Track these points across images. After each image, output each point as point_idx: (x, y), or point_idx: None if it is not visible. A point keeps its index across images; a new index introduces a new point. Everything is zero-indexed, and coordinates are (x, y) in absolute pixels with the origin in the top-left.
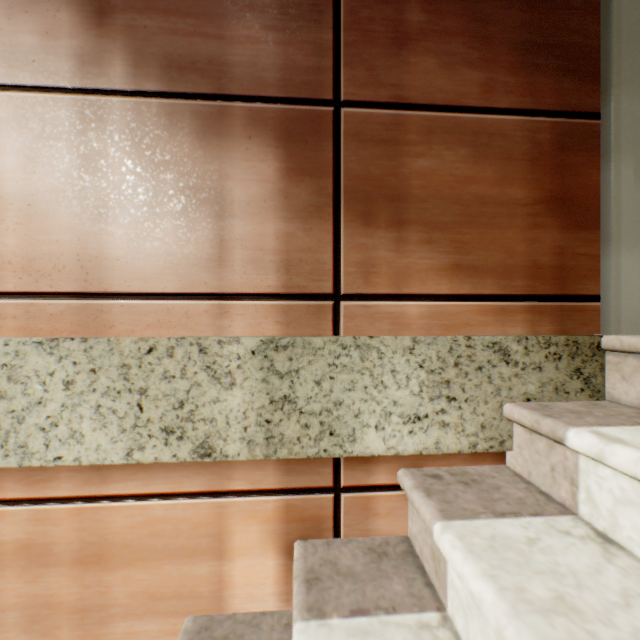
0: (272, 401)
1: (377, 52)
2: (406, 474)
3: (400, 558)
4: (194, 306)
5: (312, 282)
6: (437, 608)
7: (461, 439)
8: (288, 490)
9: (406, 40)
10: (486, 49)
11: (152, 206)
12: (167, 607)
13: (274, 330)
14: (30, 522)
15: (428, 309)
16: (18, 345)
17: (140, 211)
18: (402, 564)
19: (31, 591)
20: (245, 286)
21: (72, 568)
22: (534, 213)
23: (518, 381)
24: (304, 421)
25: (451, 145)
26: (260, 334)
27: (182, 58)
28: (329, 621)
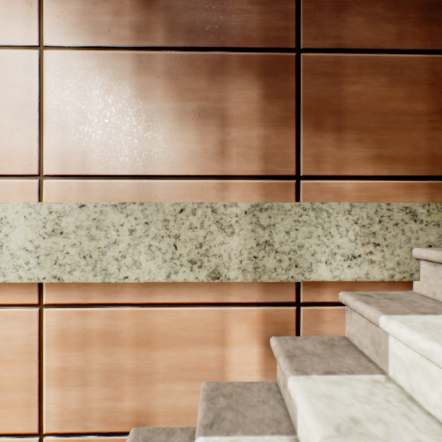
0: (258, 244)
1: (324, 15)
2: (346, 294)
3: (345, 347)
4: (206, 184)
5: (281, 168)
6: (381, 373)
7: (383, 272)
8: (266, 303)
9: (344, 7)
10: (398, 10)
11: (180, 120)
12: (189, 375)
13: (257, 199)
14: (107, 318)
15: (359, 185)
16: (102, 207)
17: (173, 123)
18: (348, 350)
19: (107, 361)
20: (238, 171)
21: (132, 348)
22: (432, 120)
23: (422, 233)
24: (278, 257)
25: (374, 75)
26: (248, 202)
27: (199, 25)
28: (311, 376)
